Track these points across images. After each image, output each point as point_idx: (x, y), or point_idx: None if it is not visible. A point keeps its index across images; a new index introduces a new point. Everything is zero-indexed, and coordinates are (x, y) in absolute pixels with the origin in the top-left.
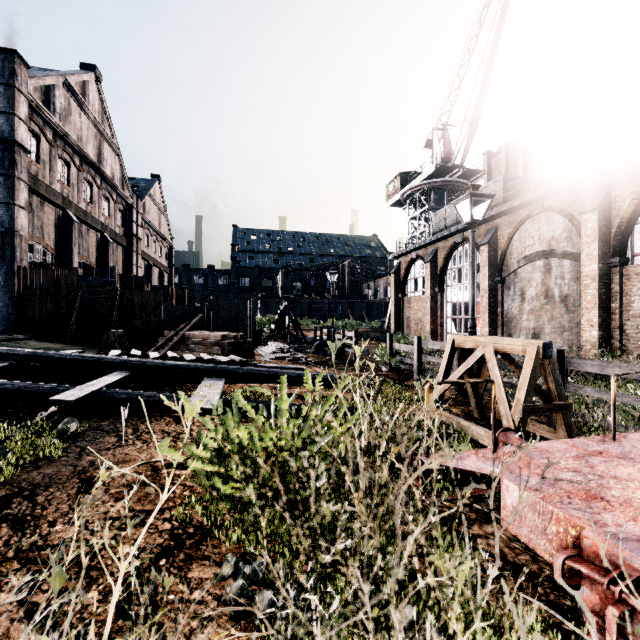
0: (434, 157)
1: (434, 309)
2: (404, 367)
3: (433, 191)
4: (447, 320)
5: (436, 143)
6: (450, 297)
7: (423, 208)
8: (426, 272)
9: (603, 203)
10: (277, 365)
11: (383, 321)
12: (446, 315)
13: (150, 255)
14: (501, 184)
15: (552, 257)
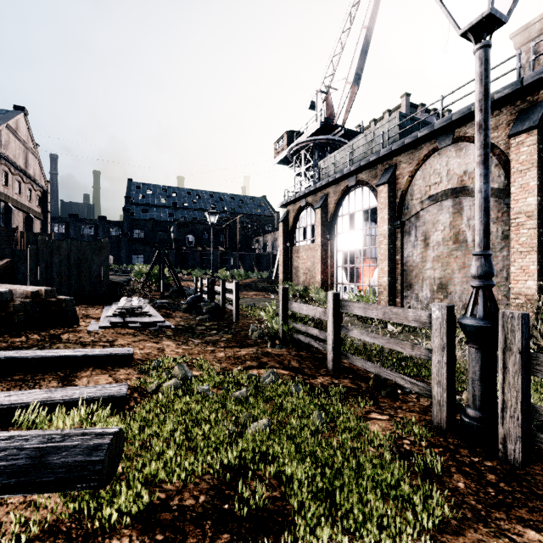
0: (318, 117)
1: (324, 258)
2: (306, 341)
3: (318, 148)
4: (338, 269)
5: (320, 104)
6: (341, 245)
7: (308, 164)
8: (316, 219)
9: (541, 121)
10: (71, 351)
11: (271, 272)
12: (336, 264)
13: (10, 196)
14: (397, 122)
15: (465, 195)
